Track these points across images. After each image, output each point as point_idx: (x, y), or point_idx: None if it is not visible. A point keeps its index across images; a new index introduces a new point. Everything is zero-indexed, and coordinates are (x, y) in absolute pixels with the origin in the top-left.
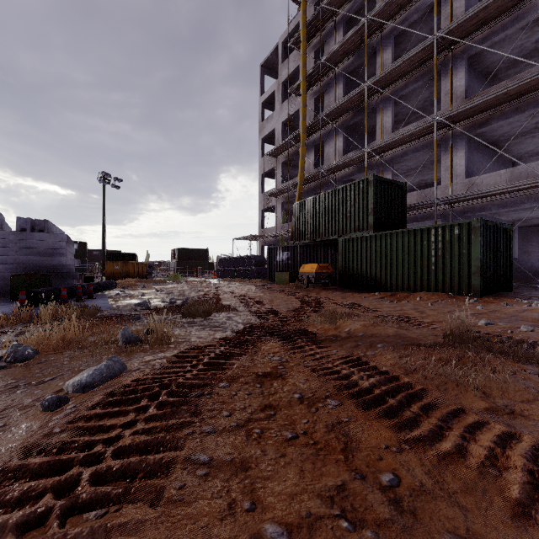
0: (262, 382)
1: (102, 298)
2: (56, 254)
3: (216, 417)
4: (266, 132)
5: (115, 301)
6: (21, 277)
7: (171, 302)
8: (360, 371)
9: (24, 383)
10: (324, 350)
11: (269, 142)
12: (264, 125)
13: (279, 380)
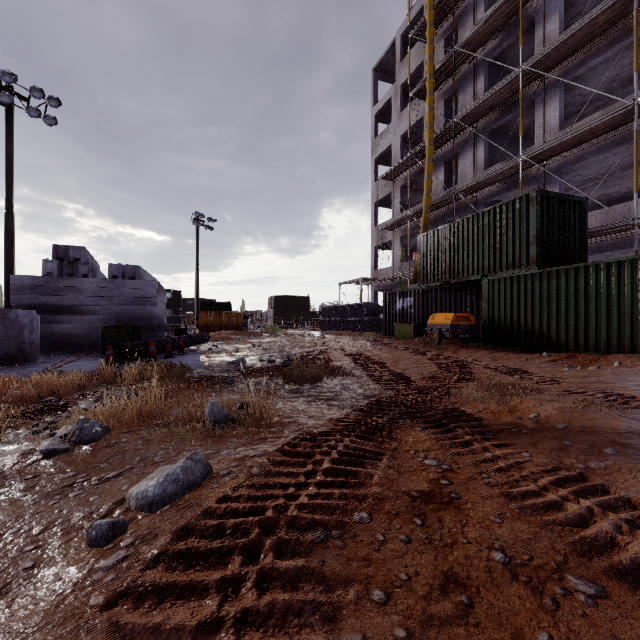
0: (422, 514)
1: (193, 354)
2: (147, 304)
3: (361, 603)
4: (380, 151)
5: (207, 357)
6: (112, 329)
7: (269, 361)
8: (607, 511)
9: (84, 479)
10: (508, 452)
11: (383, 163)
12: (378, 143)
13: (450, 511)
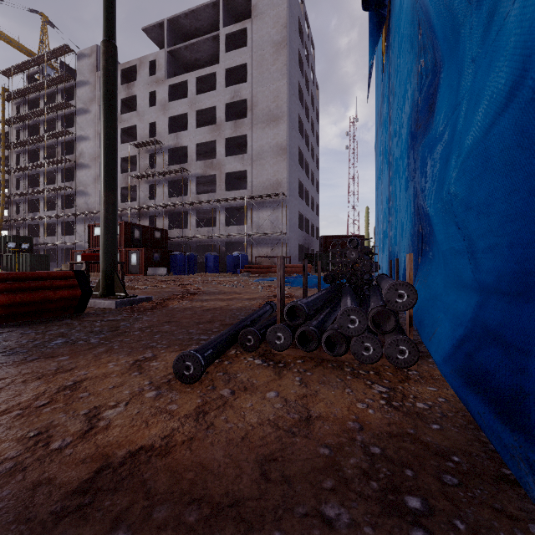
0: None
1: None
2: None
3: None
4: None
5: None
6: None
7: None
8: None
9: None
10: None
11: None
12: None
13: None
